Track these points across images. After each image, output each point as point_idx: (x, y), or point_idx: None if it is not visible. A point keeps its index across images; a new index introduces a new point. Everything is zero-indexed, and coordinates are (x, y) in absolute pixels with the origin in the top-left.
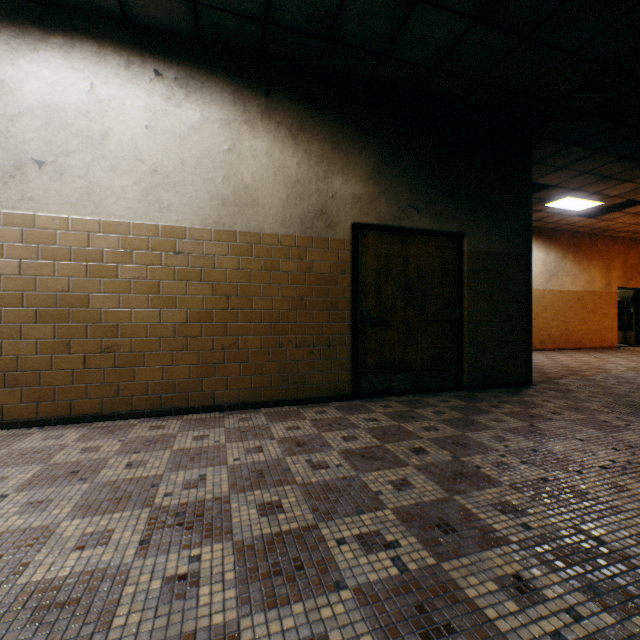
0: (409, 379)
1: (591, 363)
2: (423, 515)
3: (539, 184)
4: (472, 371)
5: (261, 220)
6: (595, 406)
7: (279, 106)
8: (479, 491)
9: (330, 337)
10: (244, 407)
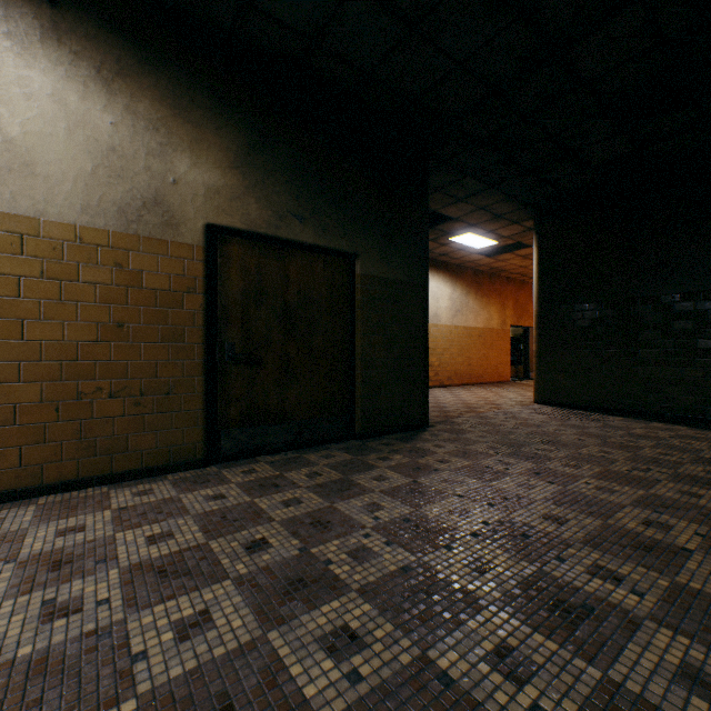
0: (290, 431)
1: (488, 398)
2: (195, 696)
3: (444, 216)
4: (366, 416)
5: (42, 199)
6: (482, 448)
7: (78, 28)
8: (313, 612)
9: (171, 381)
10: (5, 499)
